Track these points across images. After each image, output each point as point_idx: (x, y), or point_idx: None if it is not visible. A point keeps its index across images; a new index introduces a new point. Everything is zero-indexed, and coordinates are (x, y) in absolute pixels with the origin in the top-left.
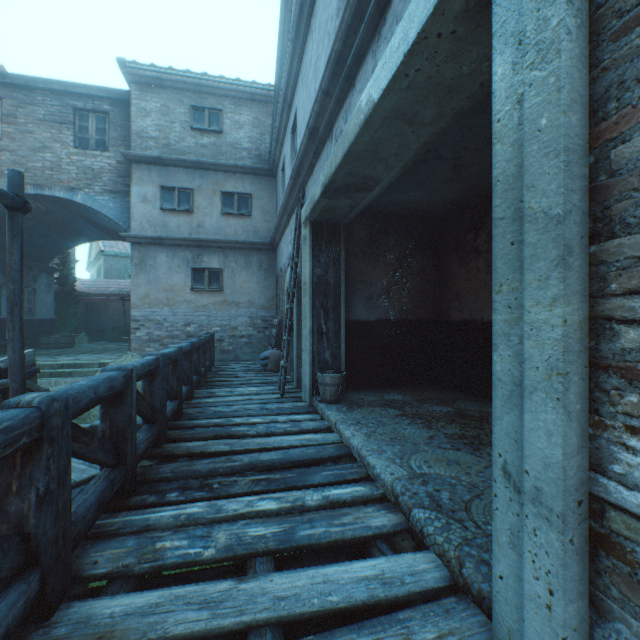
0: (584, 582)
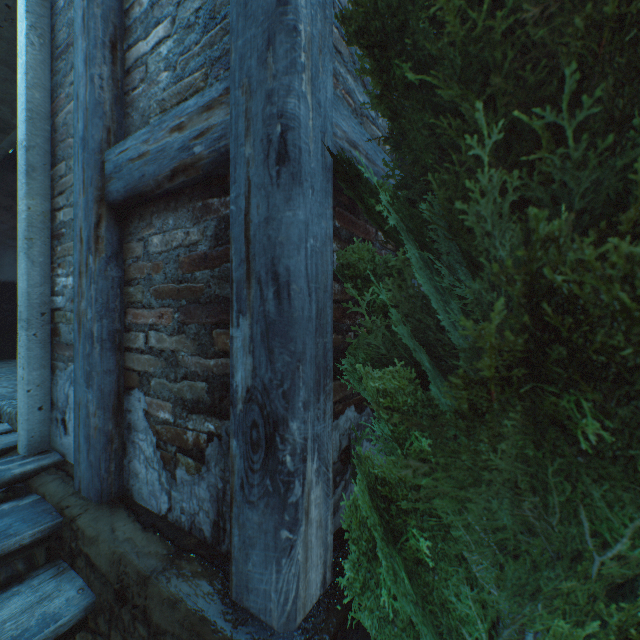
0: (48, 360)
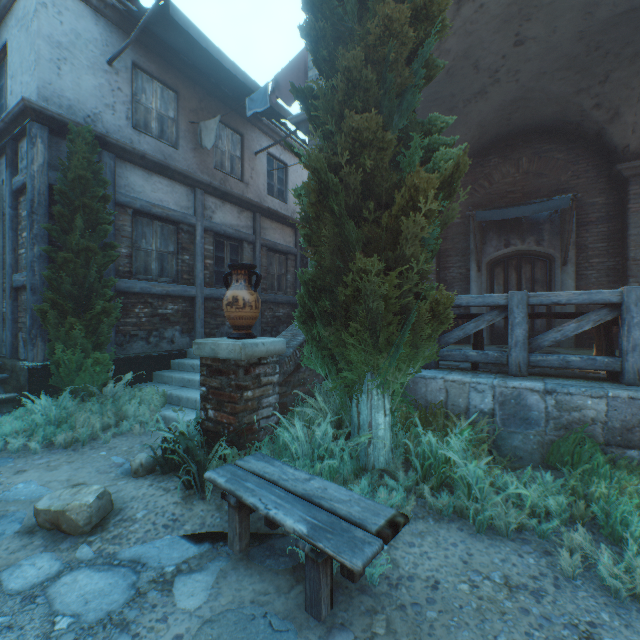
0: (3, 328)
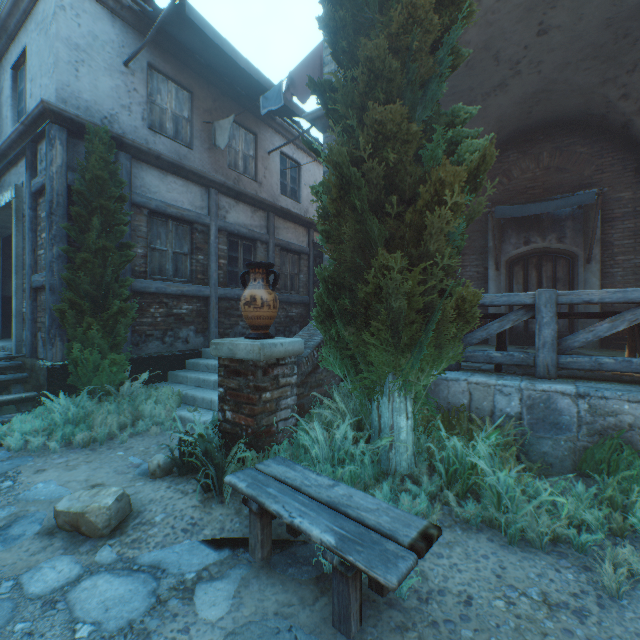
0: (23, 327)
